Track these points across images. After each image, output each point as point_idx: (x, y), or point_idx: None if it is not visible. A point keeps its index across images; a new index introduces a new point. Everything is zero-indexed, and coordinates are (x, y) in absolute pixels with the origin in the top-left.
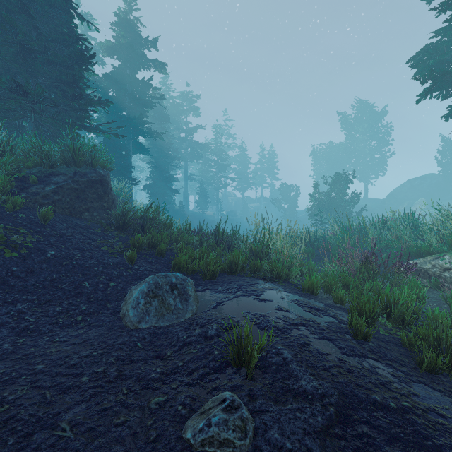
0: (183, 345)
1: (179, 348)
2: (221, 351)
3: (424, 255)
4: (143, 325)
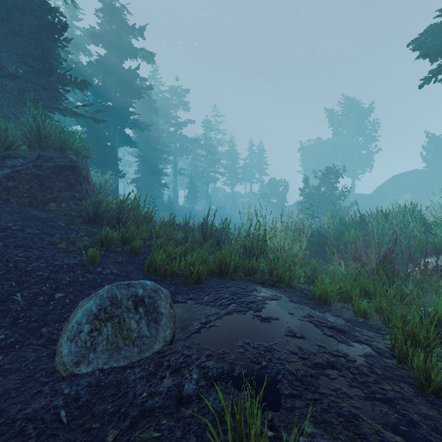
0: (138, 416)
1: (131, 423)
2: (203, 440)
3: (441, 251)
4: (83, 368)
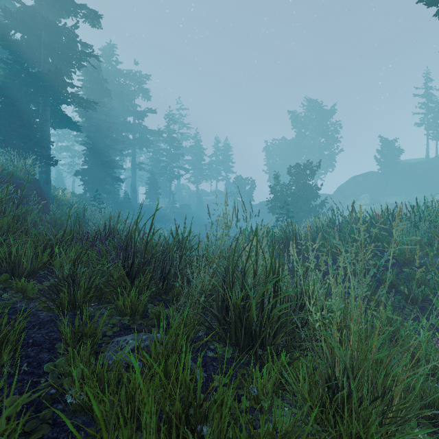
0: None
1: None
2: None
3: None
4: None
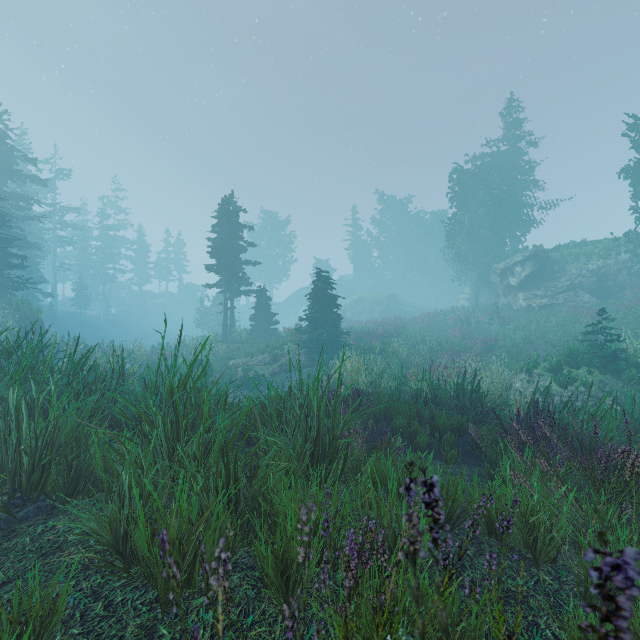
0: None
1: None
2: None
3: None
4: None
